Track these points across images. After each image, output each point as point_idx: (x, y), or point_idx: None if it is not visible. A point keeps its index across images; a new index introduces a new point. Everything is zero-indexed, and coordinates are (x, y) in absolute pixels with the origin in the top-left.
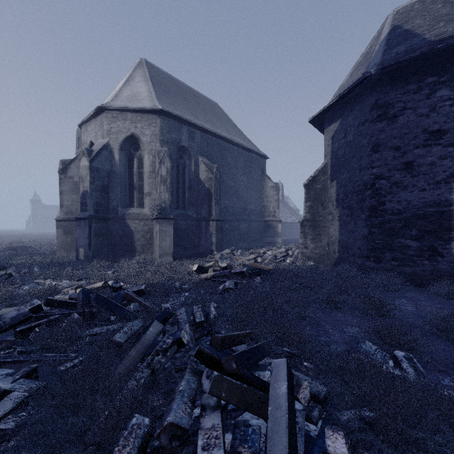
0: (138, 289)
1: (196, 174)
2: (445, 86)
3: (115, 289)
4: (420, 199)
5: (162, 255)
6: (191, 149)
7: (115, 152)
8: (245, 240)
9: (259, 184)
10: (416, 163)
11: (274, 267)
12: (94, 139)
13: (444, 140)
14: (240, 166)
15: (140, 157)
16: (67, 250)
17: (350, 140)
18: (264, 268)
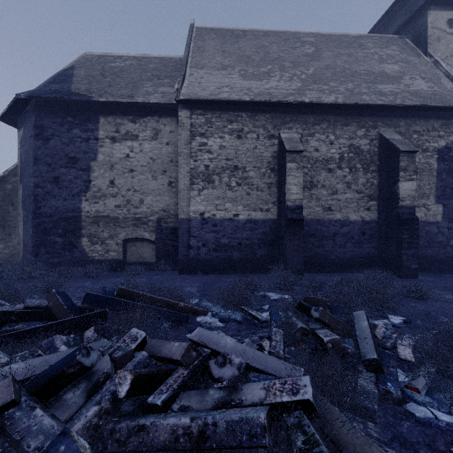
0: None
1: None
2: (78, 127)
3: None
4: (64, 206)
5: None
6: None
7: None
8: None
9: None
10: (61, 179)
11: None
12: None
13: (77, 165)
14: None
15: None
16: None
17: (27, 148)
18: None
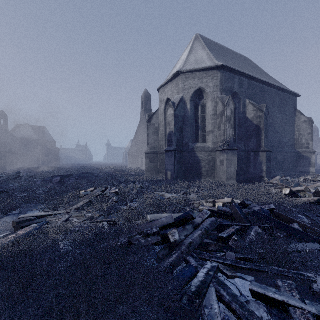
0: (269, 208)
1: (244, 114)
2: None
3: (245, 206)
4: None
5: (228, 179)
6: (241, 94)
7: (187, 102)
8: (280, 169)
9: (292, 119)
10: None
11: None
12: (170, 96)
13: None
14: (276, 105)
15: (203, 105)
16: (151, 172)
17: None
18: None
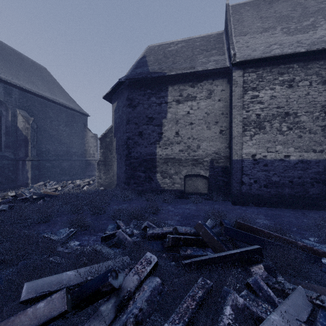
0: None
1: (13, 123)
2: (154, 96)
3: None
4: (145, 151)
5: None
6: (8, 102)
7: None
8: (67, 174)
9: (82, 133)
10: (143, 133)
11: (61, 193)
12: None
13: (153, 123)
14: (62, 120)
15: None
16: None
17: (120, 114)
18: (55, 194)
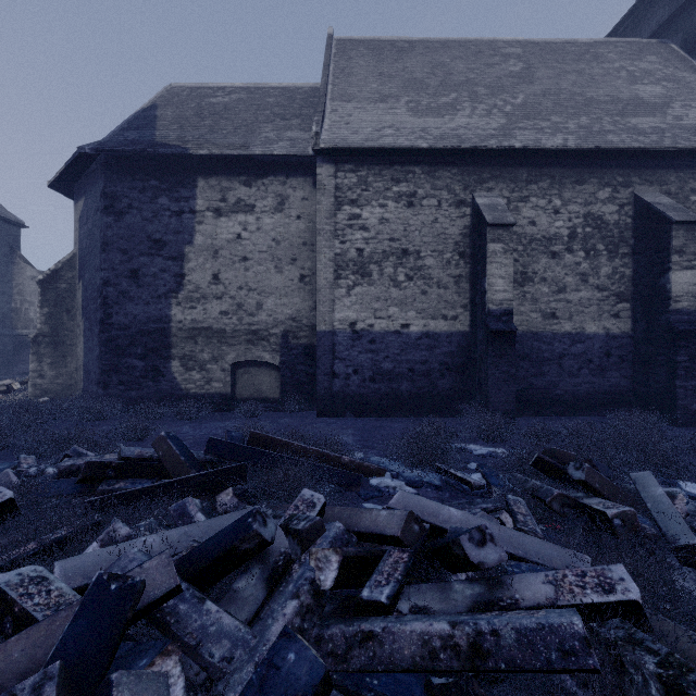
0: None
1: None
2: (165, 194)
3: None
4: (145, 313)
5: None
6: None
7: None
8: None
9: (3, 269)
10: (141, 272)
11: None
12: None
13: (165, 252)
14: None
15: None
16: None
17: (90, 228)
18: None
